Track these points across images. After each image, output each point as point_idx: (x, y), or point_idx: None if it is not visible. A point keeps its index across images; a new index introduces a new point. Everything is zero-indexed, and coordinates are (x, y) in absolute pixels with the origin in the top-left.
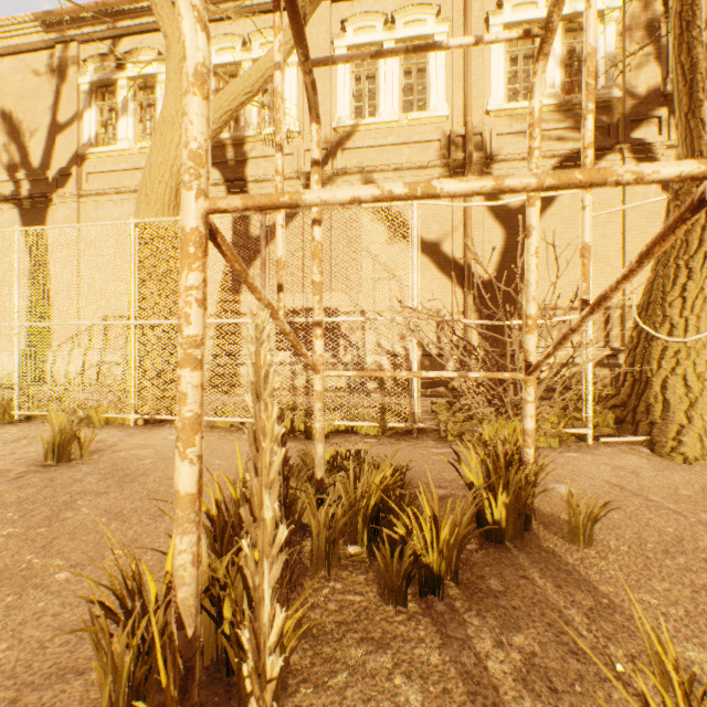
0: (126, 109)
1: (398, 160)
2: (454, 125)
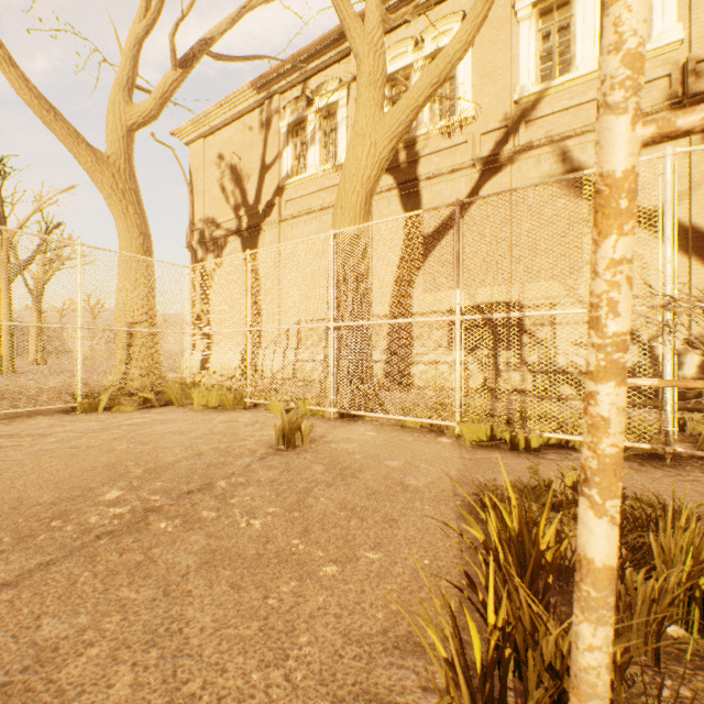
0: (313, 140)
1: None
2: (693, 48)
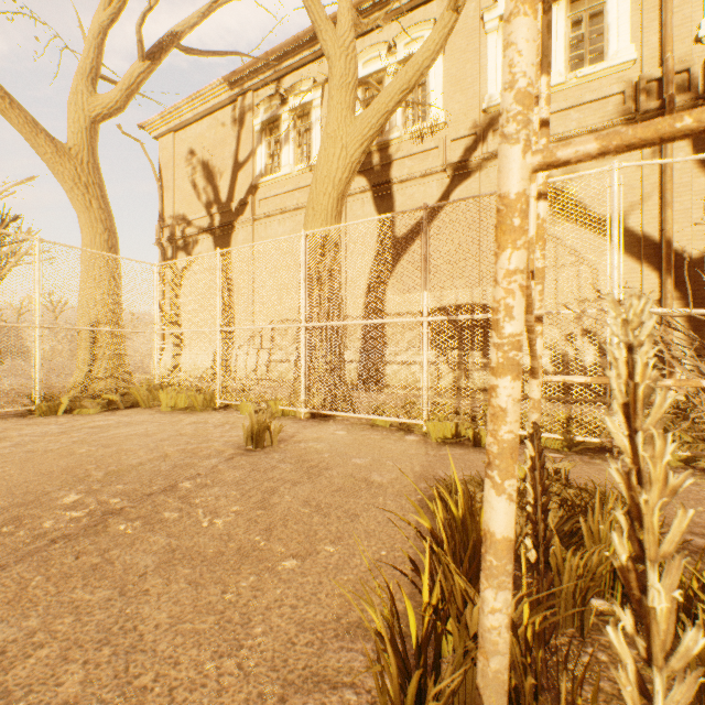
0: (287, 139)
1: (563, 128)
2: (644, 68)
